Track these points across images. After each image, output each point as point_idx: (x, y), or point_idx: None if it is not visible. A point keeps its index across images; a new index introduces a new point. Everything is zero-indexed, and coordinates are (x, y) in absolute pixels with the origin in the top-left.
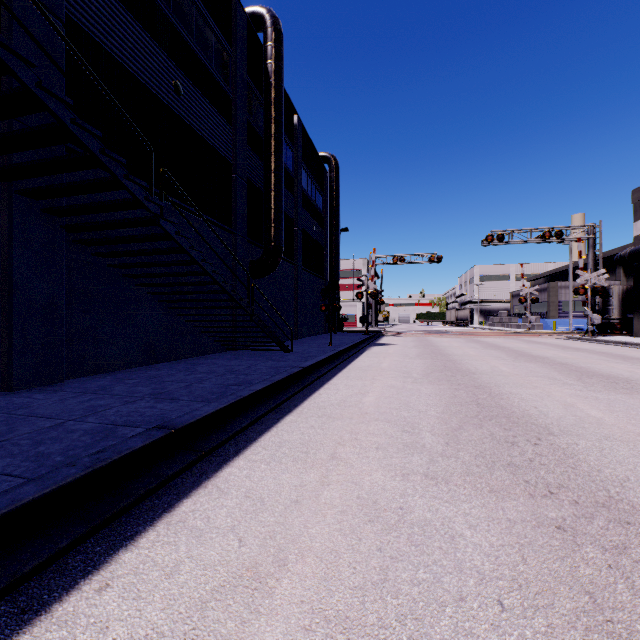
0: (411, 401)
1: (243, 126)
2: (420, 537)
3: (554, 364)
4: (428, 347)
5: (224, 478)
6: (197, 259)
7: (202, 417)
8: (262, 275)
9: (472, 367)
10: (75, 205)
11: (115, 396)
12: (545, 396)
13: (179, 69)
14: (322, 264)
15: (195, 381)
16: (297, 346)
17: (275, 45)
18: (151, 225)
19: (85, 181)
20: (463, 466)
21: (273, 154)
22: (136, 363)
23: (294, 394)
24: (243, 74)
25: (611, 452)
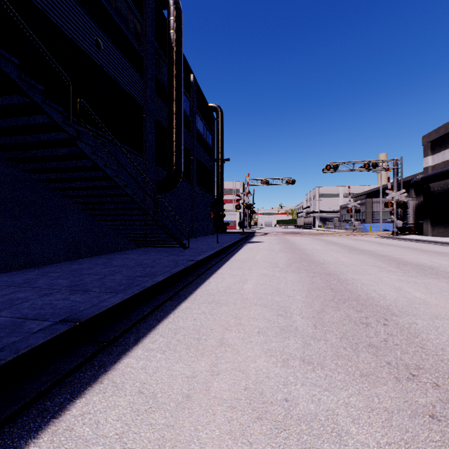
0: (281, 287)
1: (152, 78)
2: (309, 437)
3: (377, 256)
4: (287, 244)
5: (121, 371)
6: (111, 175)
7: (107, 308)
8: (166, 191)
9: (321, 259)
10: (2, 127)
11: (35, 289)
12: (379, 281)
13: (100, 29)
14: (211, 184)
15: (109, 273)
16: (193, 244)
17: (176, 19)
18: (71, 146)
19: (8, 105)
20: (332, 349)
21: (175, 100)
22: (63, 259)
23: (189, 283)
24: (152, 39)
25: (445, 330)
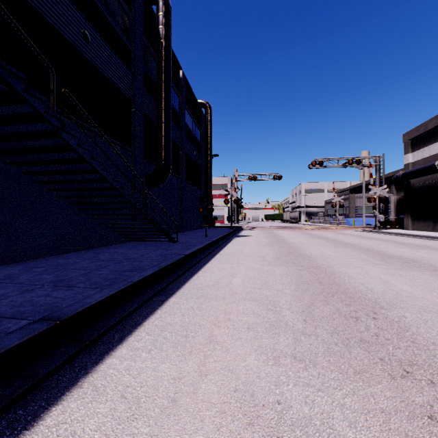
0: (269, 281)
1: (140, 73)
2: None
3: (362, 249)
4: (274, 237)
5: (103, 373)
6: (97, 168)
7: (91, 305)
8: (155, 185)
9: (308, 252)
10: None
11: (17, 285)
12: (365, 274)
13: (87, 21)
14: (200, 179)
15: (95, 268)
16: (182, 238)
17: (165, 15)
18: (55, 138)
19: None
20: (324, 345)
21: (163, 95)
22: (48, 253)
23: (177, 277)
24: (140, 34)
25: (434, 324)
